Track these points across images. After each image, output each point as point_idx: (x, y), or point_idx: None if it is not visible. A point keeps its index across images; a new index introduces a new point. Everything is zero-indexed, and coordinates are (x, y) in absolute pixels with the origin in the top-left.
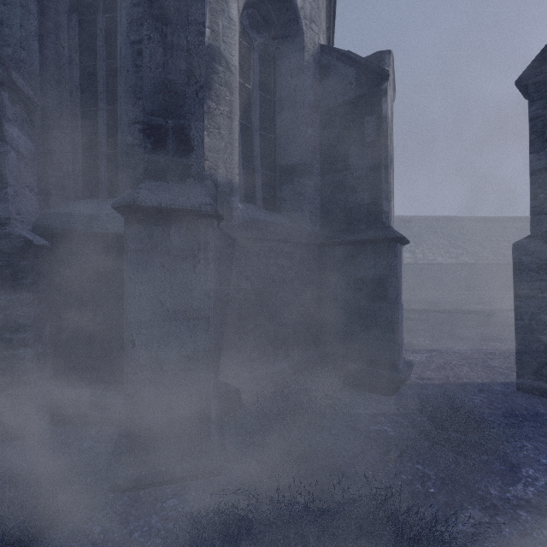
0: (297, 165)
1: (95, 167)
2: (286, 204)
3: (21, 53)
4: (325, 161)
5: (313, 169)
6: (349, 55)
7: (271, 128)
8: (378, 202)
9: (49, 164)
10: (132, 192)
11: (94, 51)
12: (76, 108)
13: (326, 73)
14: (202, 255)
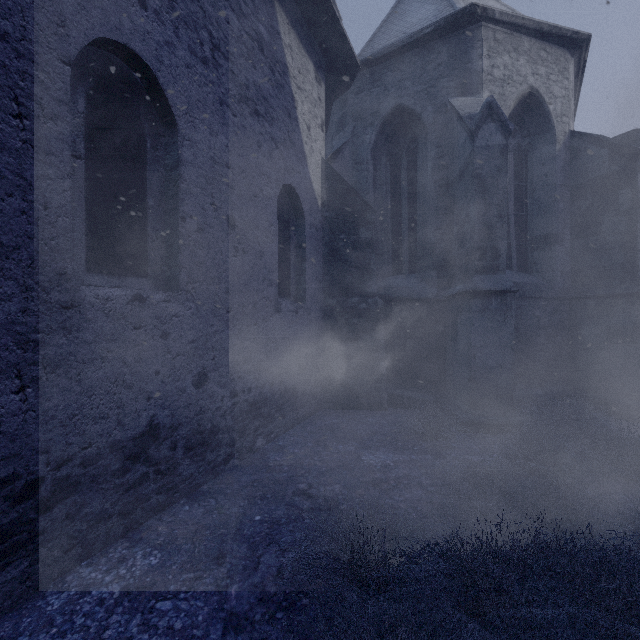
0: (549, 235)
1: (400, 255)
2: (537, 267)
3: (366, 197)
4: (575, 228)
5: (563, 236)
6: (602, 138)
7: (523, 207)
8: (633, 262)
9: (377, 257)
10: (473, 283)
11: (399, 183)
12: (388, 220)
13: (577, 155)
14: (508, 313)
